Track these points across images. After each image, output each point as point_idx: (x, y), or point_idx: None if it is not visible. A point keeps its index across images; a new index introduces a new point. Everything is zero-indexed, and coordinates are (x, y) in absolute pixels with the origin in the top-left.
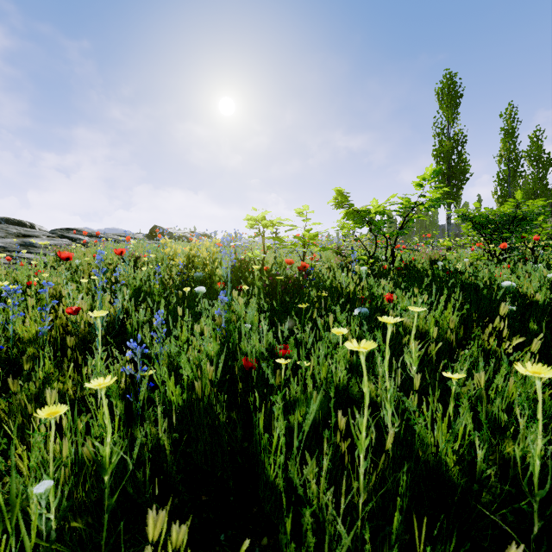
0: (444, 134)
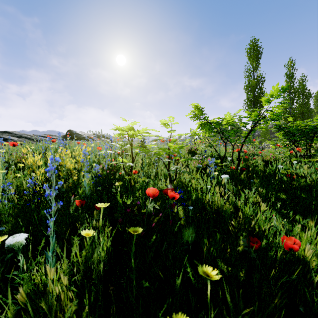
0: (251, 76)
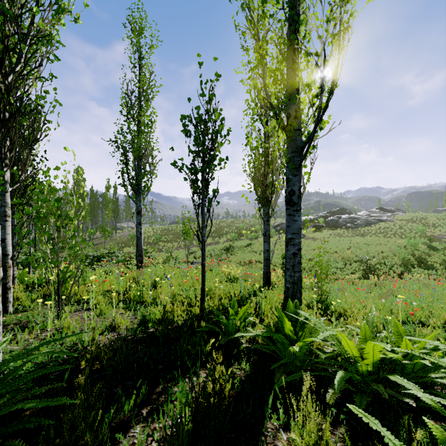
0: None
